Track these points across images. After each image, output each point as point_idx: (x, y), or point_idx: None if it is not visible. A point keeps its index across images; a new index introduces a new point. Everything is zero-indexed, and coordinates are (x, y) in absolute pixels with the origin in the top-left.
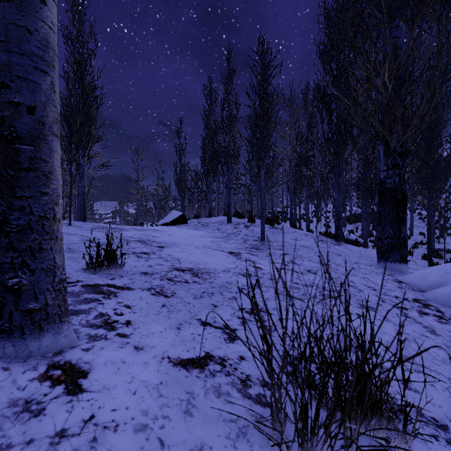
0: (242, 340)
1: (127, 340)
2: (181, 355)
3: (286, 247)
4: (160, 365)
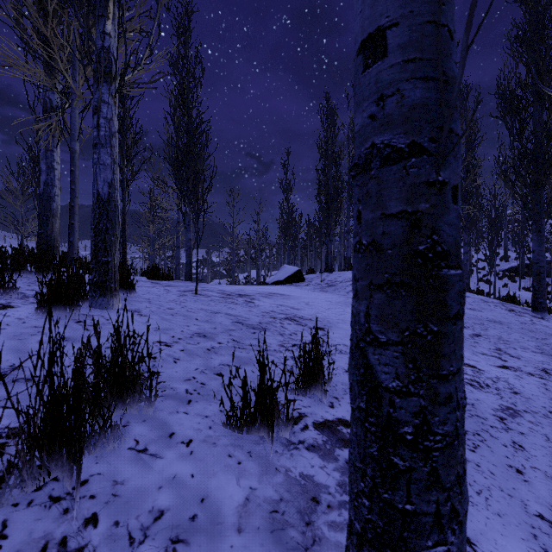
0: None
1: None
2: None
3: (468, 323)
4: None
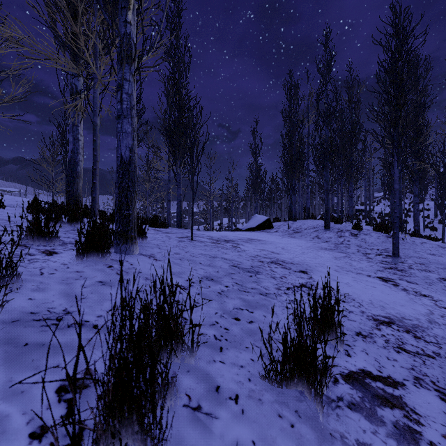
0: None
1: None
2: None
3: (431, 267)
4: None
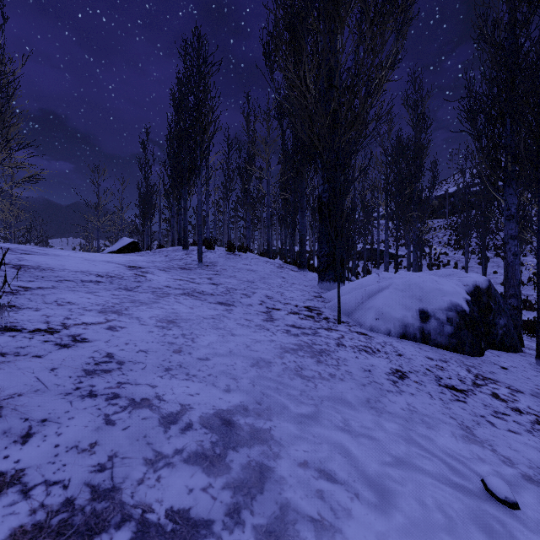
0: None
1: None
2: None
3: (227, 270)
4: None
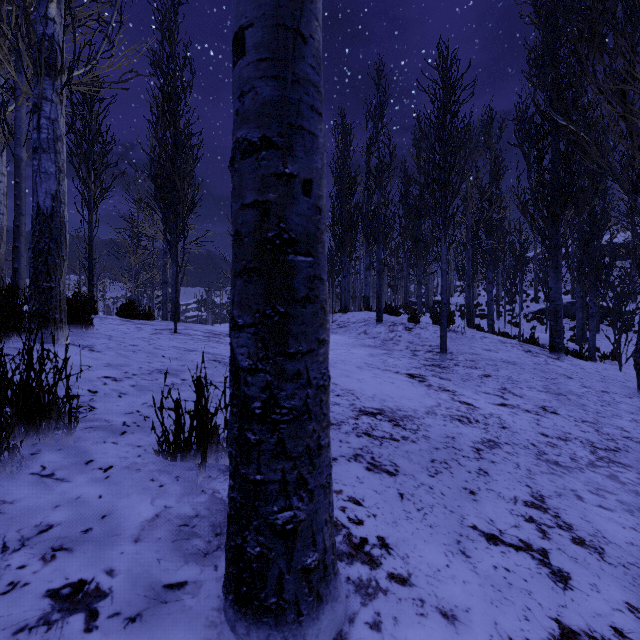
0: None
1: (415, 593)
2: (527, 633)
3: (481, 364)
4: None
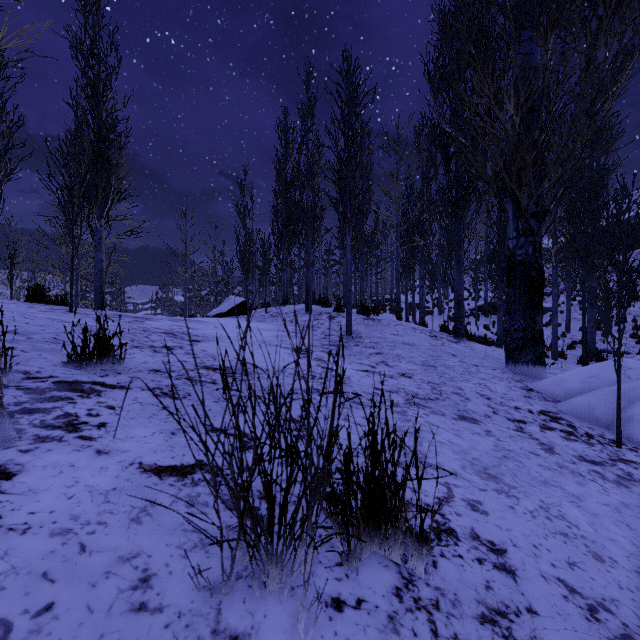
0: (172, 413)
1: (90, 443)
2: (160, 462)
3: (382, 345)
4: (123, 471)
